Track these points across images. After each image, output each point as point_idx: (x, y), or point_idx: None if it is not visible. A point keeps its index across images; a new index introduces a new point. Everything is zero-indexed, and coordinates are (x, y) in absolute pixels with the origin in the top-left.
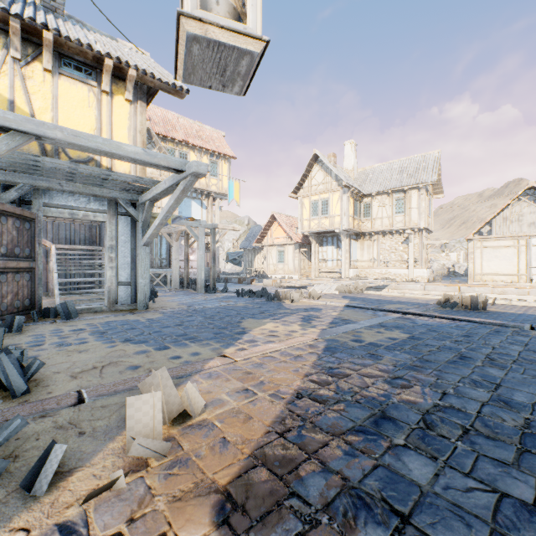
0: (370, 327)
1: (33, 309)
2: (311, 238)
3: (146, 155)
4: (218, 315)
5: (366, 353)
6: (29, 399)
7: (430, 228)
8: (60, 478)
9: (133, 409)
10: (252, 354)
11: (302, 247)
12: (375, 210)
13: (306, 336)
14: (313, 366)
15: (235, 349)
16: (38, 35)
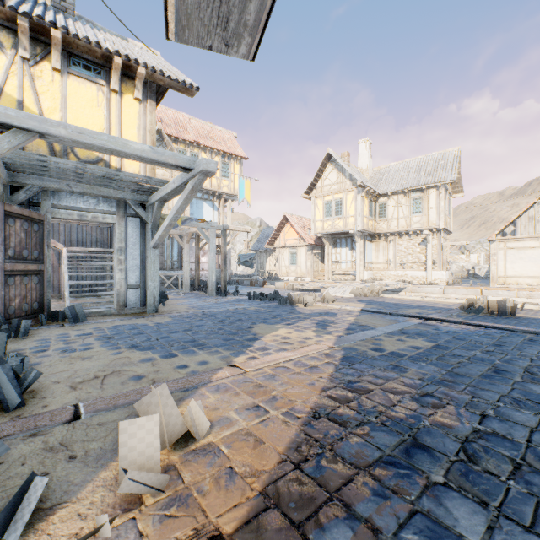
0: (390, 334)
1: (42, 312)
2: (324, 239)
3: (153, 153)
4: (228, 319)
5: (388, 365)
6: (23, 413)
7: (449, 228)
8: (40, 517)
9: (126, 435)
10: (264, 364)
11: (315, 249)
12: (391, 210)
13: (321, 343)
14: (331, 379)
15: (246, 358)
16: (47, 34)
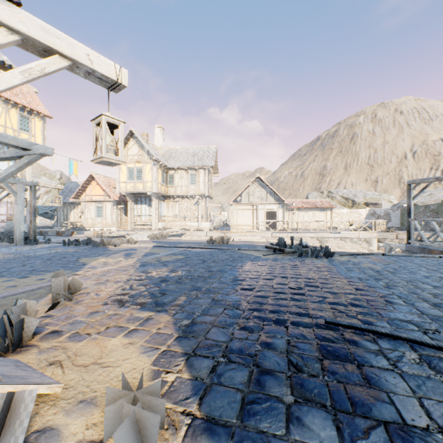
0: (167, 255)
1: None
2: (128, 197)
3: None
4: (55, 258)
5: (162, 265)
6: None
7: (211, 195)
8: None
9: (55, 284)
10: (97, 272)
11: (120, 204)
12: (177, 180)
13: (129, 262)
14: (134, 272)
15: (84, 271)
16: None
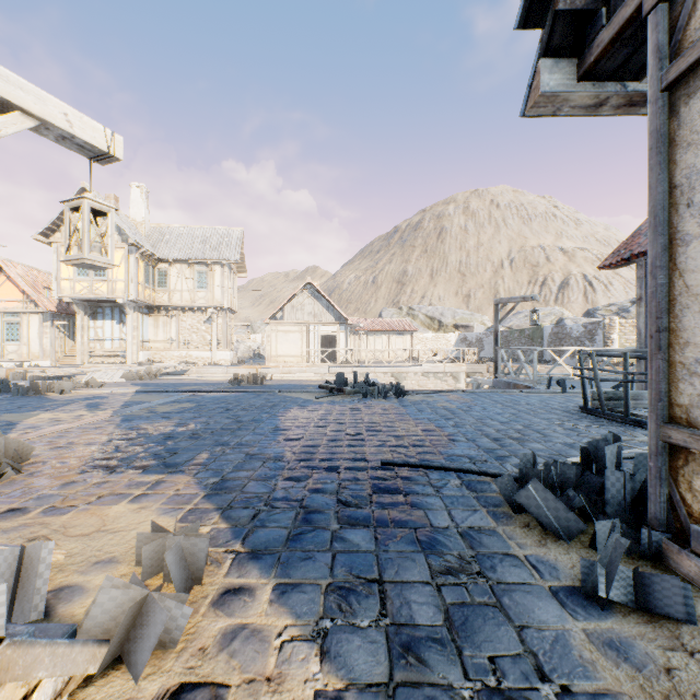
0: (165, 404)
1: None
2: (76, 306)
3: None
4: None
5: (160, 417)
6: None
7: (235, 308)
8: None
9: None
10: (45, 433)
11: (59, 319)
12: (174, 280)
13: (99, 416)
14: (116, 429)
15: (19, 434)
16: None
